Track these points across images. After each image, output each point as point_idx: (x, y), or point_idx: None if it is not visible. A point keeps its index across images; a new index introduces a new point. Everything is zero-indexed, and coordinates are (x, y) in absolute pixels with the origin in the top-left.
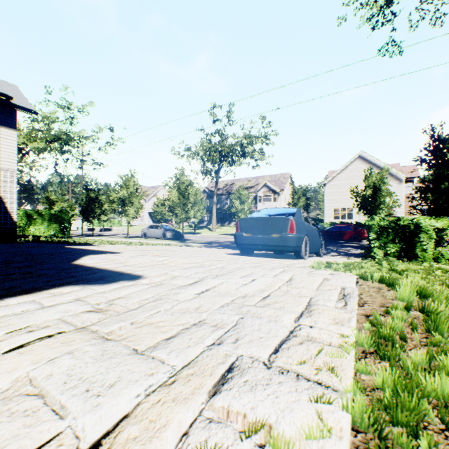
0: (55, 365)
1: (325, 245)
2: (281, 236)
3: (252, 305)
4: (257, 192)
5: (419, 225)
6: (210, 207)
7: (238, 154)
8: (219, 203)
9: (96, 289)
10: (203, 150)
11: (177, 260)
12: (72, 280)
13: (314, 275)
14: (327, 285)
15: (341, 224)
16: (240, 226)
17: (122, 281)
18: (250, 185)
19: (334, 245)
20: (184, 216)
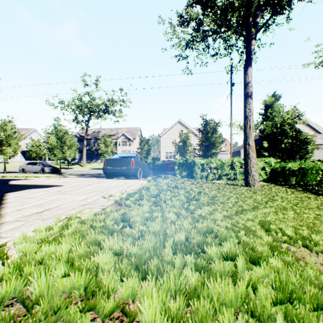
0: (62, 197)
1: (157, 173)
2: (128, 168)
3: (111, 187)
4: (117, 139)
5: (195, 162)
6: (80, 148)
7: (103, 111)
8: (88, 146)
9: (47, 189)
10: (76, 105)
11: (74, 180)
12: (28, 188)
13: (136, 181)
14: (138, 183)
15: (167, 161)
16: (106, 163)
17: (55, 187)
18: (112, 133)
19: (162, 174)
20: (62, 155)
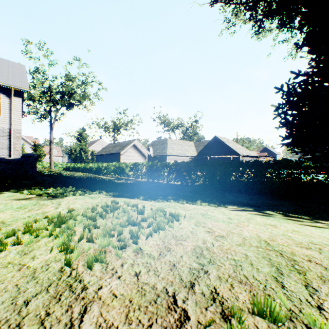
0: None
1: None
2: None
3: None
4: None
5: None
6: None
7: None
8: None
9: None
10: None
11: None
12: None
13: None
14: None
15: None
16: None
17: None
18: None
19: None
20: None
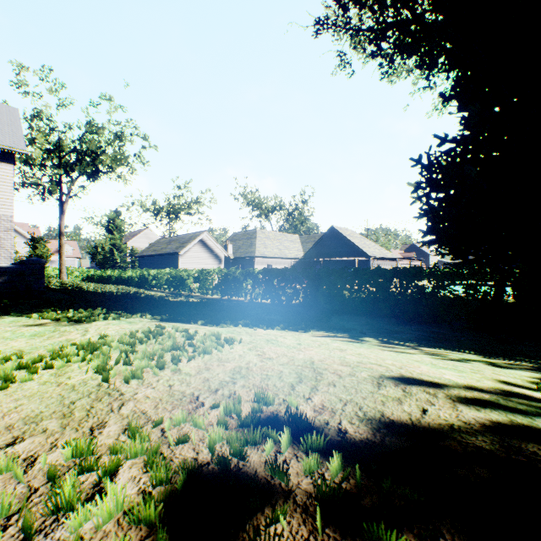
0: None
1: None
2: None
3: None
4: None
5: None
6: None
7: None
8: None
9: None
10: None
11: None
12: None
13: None
14: None
15: None
16: None
17: None
18: None
19: None
20: None
